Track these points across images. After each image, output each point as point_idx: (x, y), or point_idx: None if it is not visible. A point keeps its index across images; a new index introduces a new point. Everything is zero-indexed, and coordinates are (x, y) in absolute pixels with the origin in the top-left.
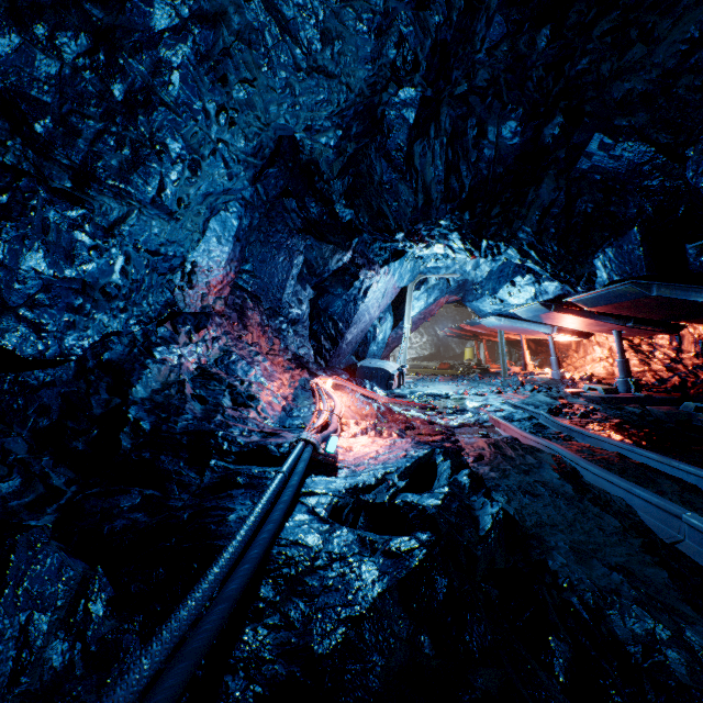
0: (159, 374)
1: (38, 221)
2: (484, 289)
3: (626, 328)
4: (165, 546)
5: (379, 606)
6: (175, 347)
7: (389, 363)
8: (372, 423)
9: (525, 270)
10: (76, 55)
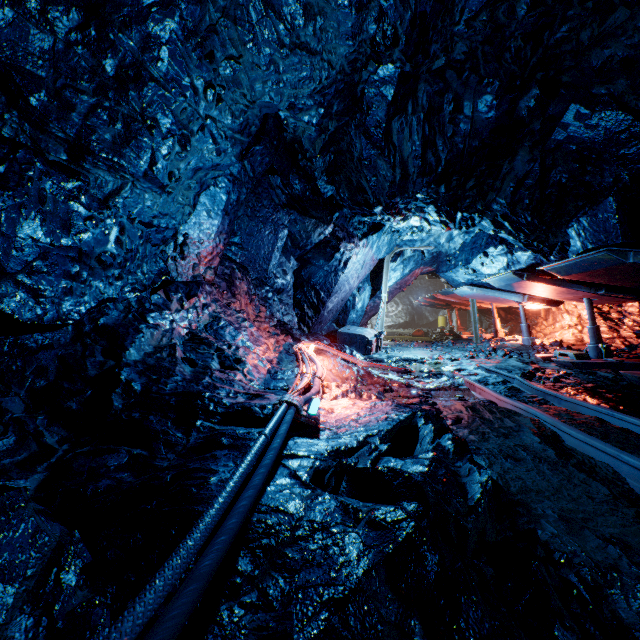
0: (152, 338)
1: (35, 191)
2: (458, 260)
3: (597, 296)
4: (145, 509)
5: (365, 587)
6: (167, 313)
7: (367, 329)
8: (353, 386)
9: (498, 241)
10: (68, 30)
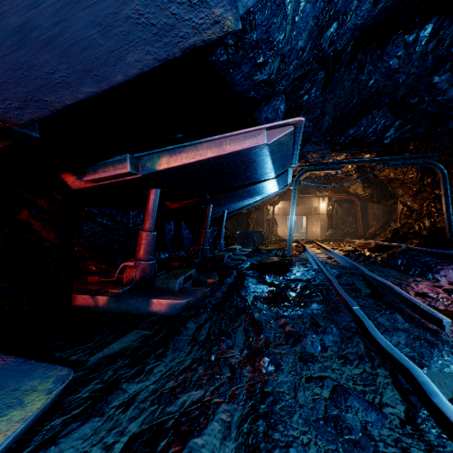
0: None
1: None
2: None
3: None
4: None
5: None
6: None
7: None
8: None
9: None
10: None
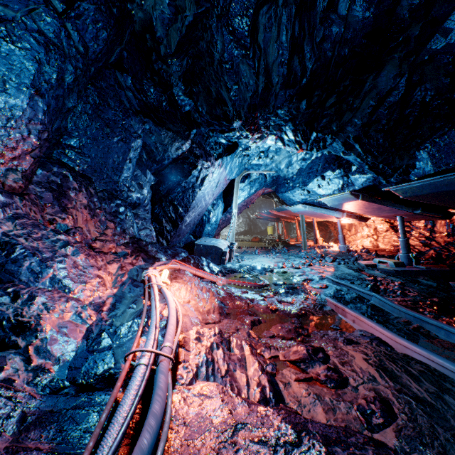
0: None
1: None
2: (295, 183)
3: (411, 215)
4: None
5: None
6: None
7: (221, 240)
8: (218, 332)
9: (336, 166)
10: None
